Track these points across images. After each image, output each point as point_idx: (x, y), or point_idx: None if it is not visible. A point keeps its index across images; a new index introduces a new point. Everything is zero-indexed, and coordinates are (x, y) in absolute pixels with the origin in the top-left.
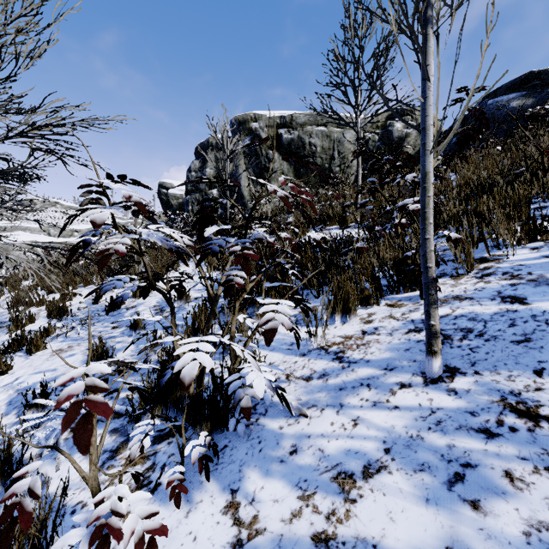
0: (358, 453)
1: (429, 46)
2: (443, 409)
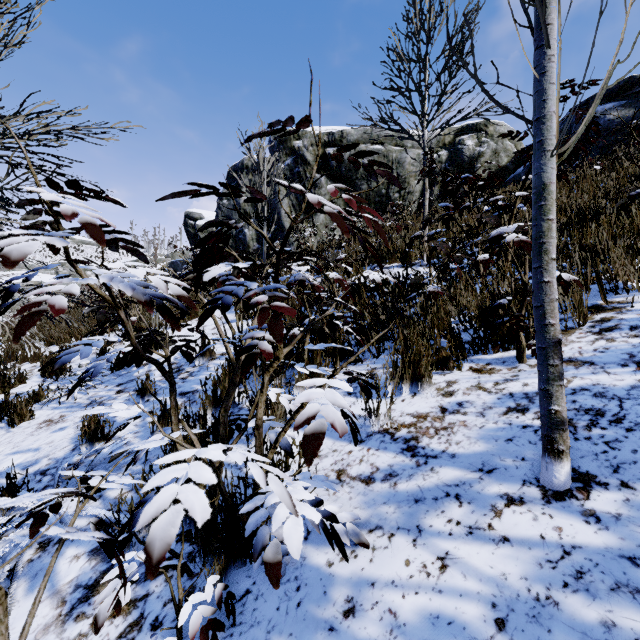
0: (452, 624)
1: None
2: (581, 548)
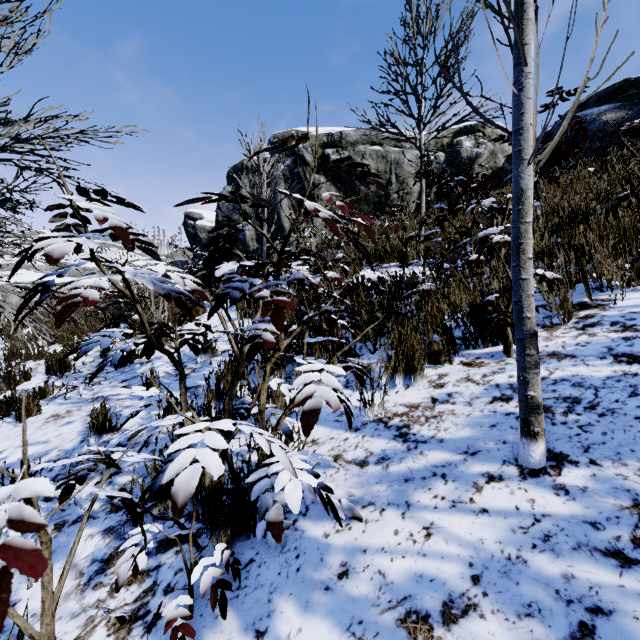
0: (434, 581)
1: (526, 20)
2: (550, 516)
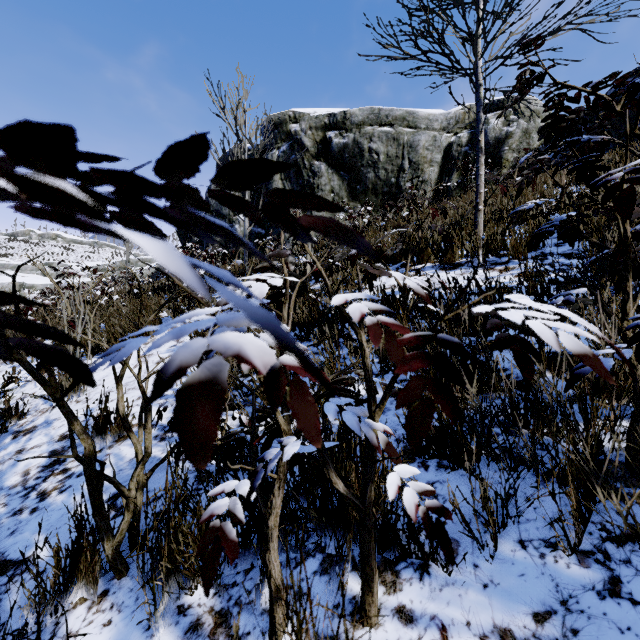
0: None
1: None
2: None
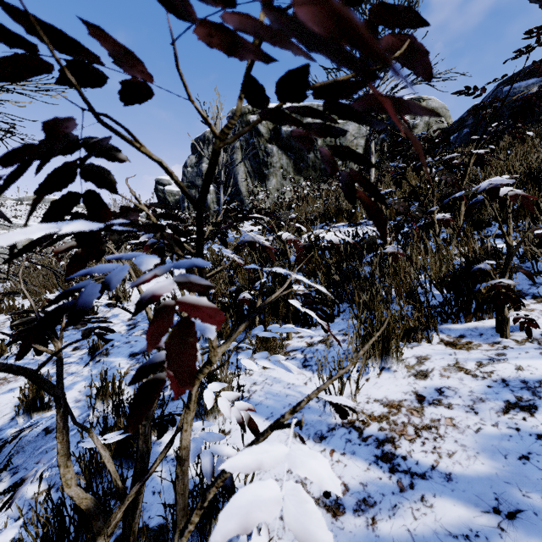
0: None
1: None
2: None
